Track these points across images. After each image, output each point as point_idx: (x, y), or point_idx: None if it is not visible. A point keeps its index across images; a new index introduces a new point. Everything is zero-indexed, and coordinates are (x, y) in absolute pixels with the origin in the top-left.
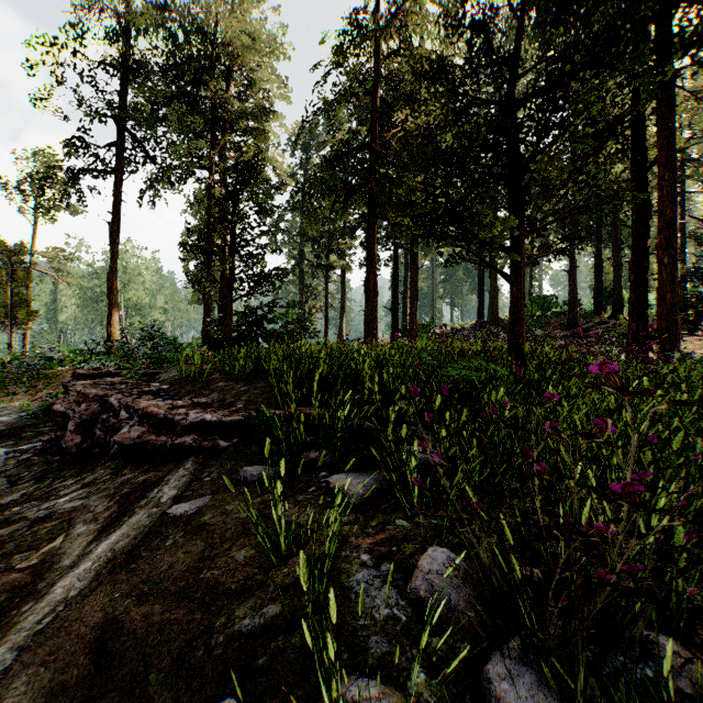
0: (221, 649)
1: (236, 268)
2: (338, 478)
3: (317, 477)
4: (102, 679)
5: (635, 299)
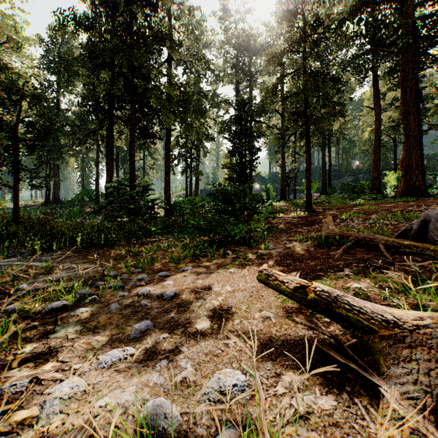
0: None
1: None
2: None
3: None
4: None
5: (107, 198)
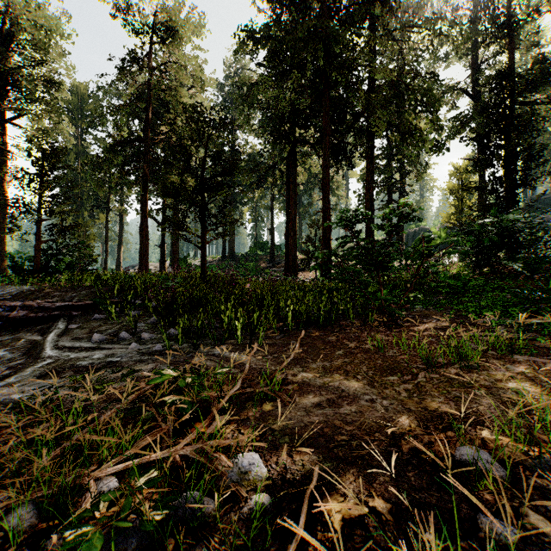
0: (106, 333)
1: (42, 220)
2: (129, 312)
3: (121, 315)
4: (81, 339)
5: (287, 250)
